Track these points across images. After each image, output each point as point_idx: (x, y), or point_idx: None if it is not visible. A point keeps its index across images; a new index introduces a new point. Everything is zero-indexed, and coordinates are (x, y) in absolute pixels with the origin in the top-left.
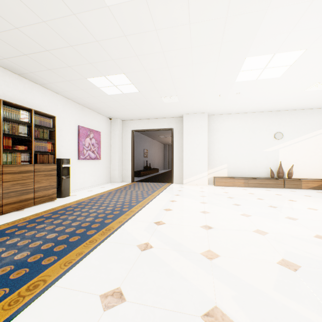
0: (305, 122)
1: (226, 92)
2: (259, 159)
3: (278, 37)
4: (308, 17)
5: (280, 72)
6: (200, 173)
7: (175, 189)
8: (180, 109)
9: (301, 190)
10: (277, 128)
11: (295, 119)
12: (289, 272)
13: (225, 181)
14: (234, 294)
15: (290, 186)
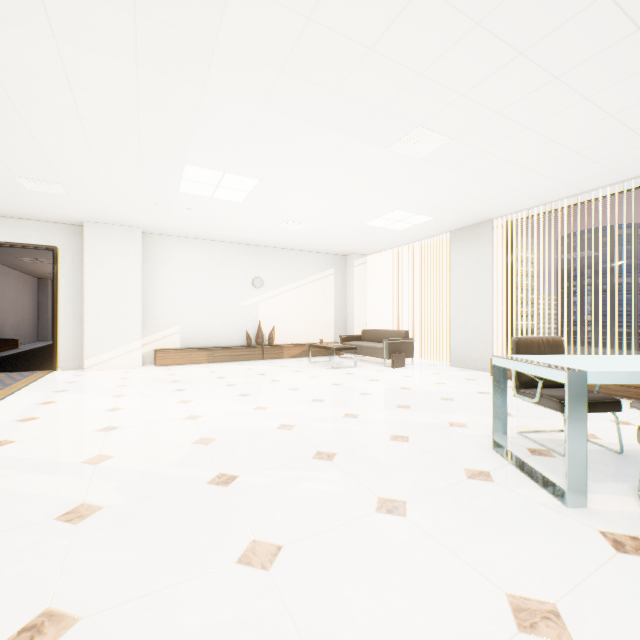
0: (290, 266)
1: (169, 203)
2: (233, 317)
3: (222, 156)
4: (248, 148)
5: (241, 196)
6: (127, 345)
7: (61, 381)
8: (75, 210)
9: (283, 360)
10: (257, 271)
11: (278, 261)
12: (199, 448)
13: (176, 356)
14: (116, 485)
15: (270, 357)
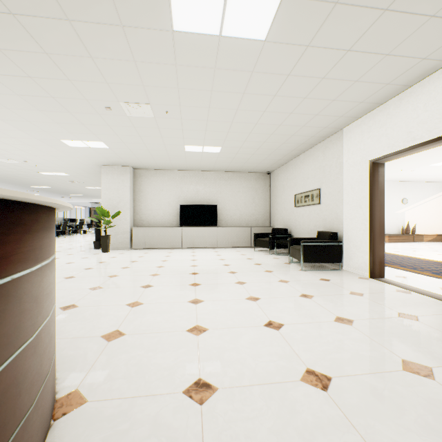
0: (420, 191)
1: (408, 169)
2: (392, 219)
3: None
4: None
5: None
6: None
7: None
8: None
9: (425, 242)
10: (404, 195)
11: (414, 189)
12: None
13: None
14: None
15: (416, 240)
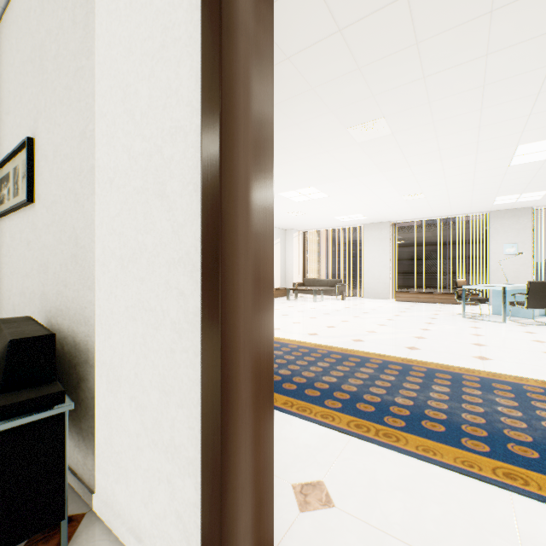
0: None
1: None
2: None
3: (336, 187)
4: (353, 187)
5: (303, 200)
6: None
7: None
8: None
9: None
10: None
11: None
12: (388, 326)
13: None
14: (404, 334)
15: None
